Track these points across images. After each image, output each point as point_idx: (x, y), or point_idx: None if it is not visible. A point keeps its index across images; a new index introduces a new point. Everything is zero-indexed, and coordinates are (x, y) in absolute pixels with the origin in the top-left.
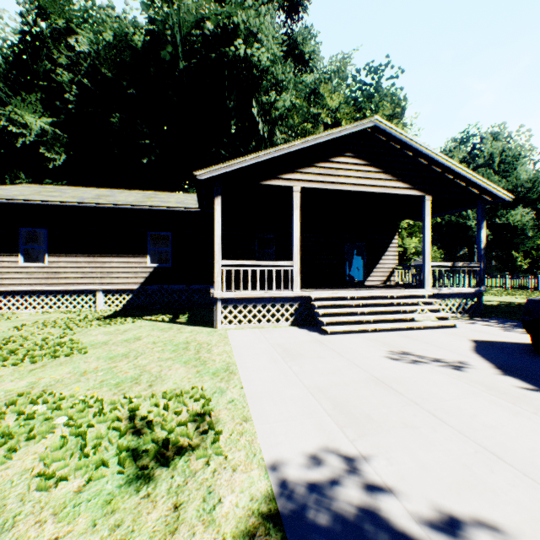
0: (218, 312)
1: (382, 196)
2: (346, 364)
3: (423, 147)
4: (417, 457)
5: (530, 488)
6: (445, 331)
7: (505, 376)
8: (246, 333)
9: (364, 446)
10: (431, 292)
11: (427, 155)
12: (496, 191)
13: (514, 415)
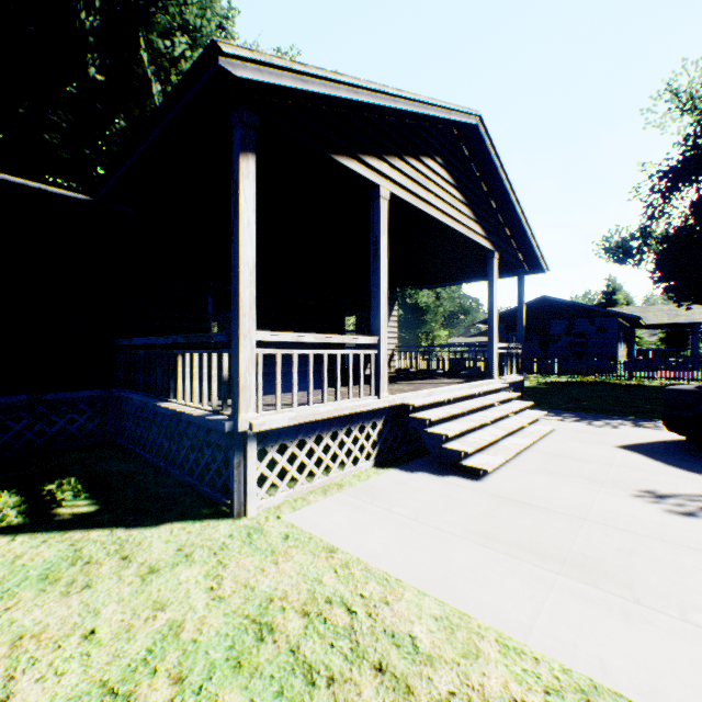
0: (248, 472)
1: (456, 241)
2: None
3: (508, 182)
4: None
5: None
6: (562, 436)
7: None
8: (348, 515)
9: None
10: (500, 382)
11: (508, 196)
12: (541, 260)
13: None
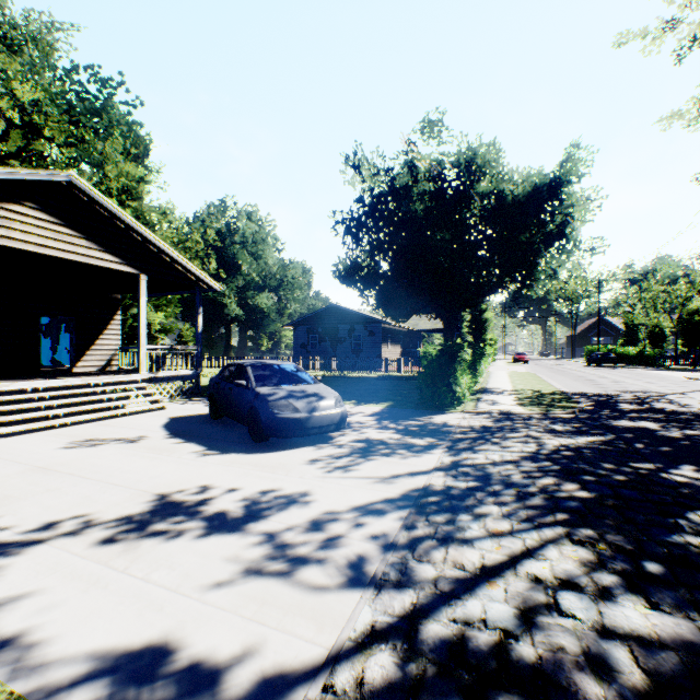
0: None
1: (87, 265)
2: (2, 465)
3: (135, 223)
4: (46, 505)
5: (125, 492)
6: (153, 413)
7: (172, 438)
8: None
9: None
10: (148, 376)
11: (141, 233)
12: (210, 281)
13: (153, 460)
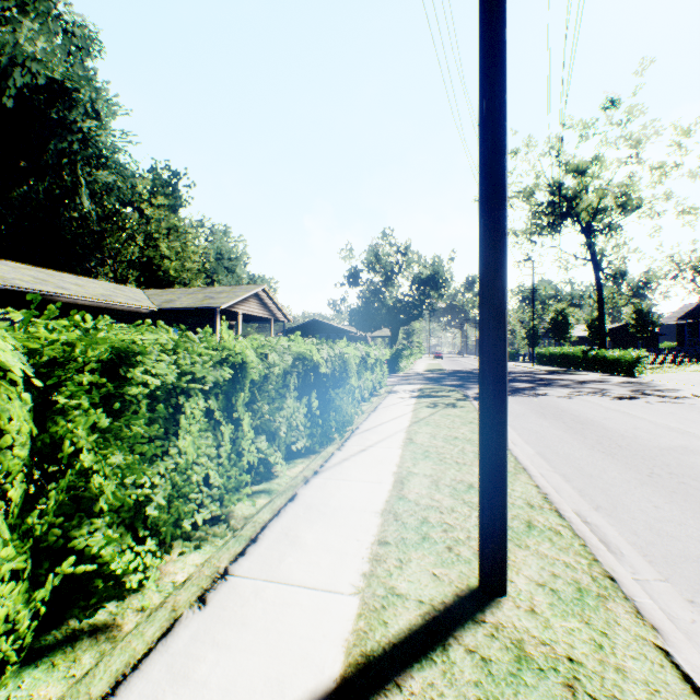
0: None
1: (260, 317)
2: None
3: (276, 299)
4: None
5: None
6: None
7: None
8: None
9: None
10: None
11: (276, 302)
12: (291, 319)
13: None
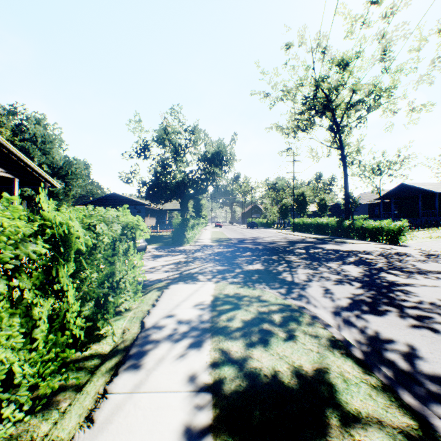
0: None
1: None
2: None
3: (17, 151)
4: None
5: None
6: None
7: None
8: None
9: None
10: None
11: (19, 156)
12: (55, 182)
13: None
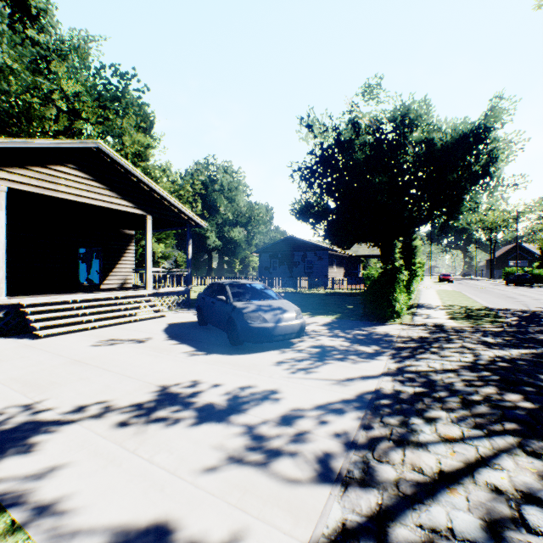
0: None
1: (110, 209)
2: (51, 357)
3: (144, 177)
4: (79, 391)
5: (135, 383)
6: (156, 320)
7: (170, 340)
8: None
9: (42, 397)
10: (152, 292)
11: (147, 184)
12: (197, 219)
13: (156, 357)
